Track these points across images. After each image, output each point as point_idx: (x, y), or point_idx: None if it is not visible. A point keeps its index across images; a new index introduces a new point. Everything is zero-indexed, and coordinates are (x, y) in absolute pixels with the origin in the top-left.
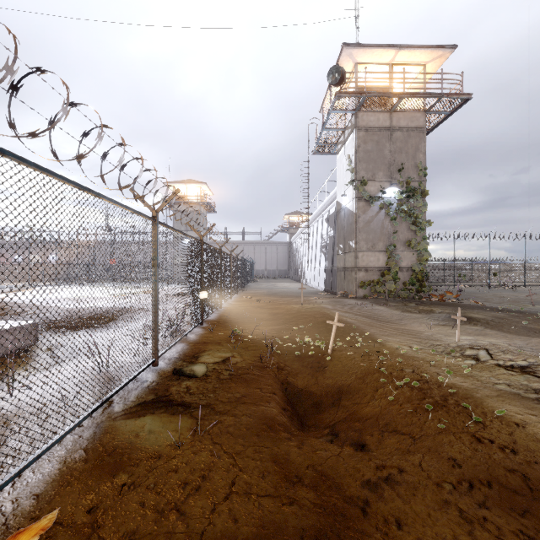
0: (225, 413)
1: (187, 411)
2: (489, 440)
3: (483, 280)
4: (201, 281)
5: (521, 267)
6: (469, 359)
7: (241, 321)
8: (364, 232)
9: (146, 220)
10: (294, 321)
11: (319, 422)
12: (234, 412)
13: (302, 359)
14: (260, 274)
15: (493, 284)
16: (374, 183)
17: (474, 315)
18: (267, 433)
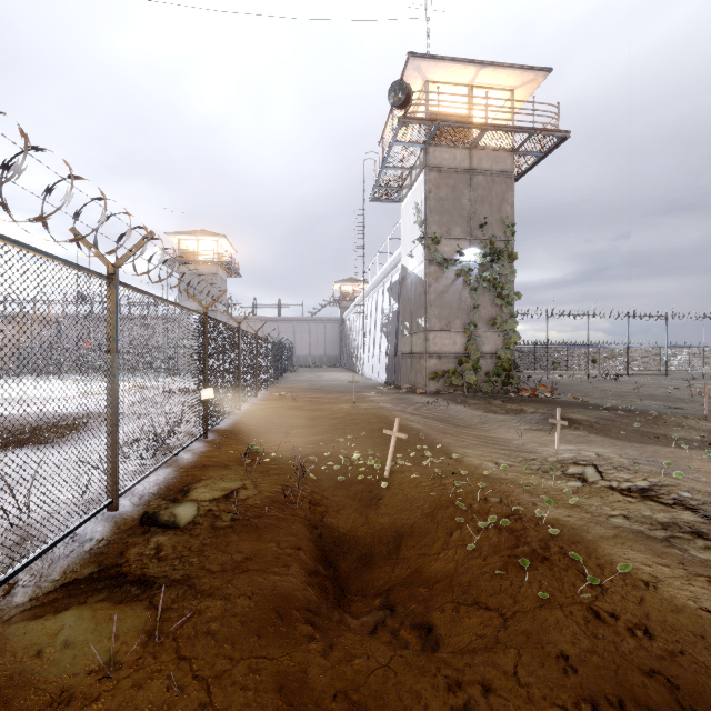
0: (211, 595)
1: (146, 594)
2: (613, 616)
3: (580, 368)
4: (204, 373)
5: (623, 352)
6: (573, 480)
7: (266, 429)
8: (437, 306)
9: (93, 279)
10: (341, 429)
11: (368, 585)
12: (226, 590)
13: (348, 486)
14: (302, 361)
15: (591, 374)
16: (449, 241)
17: (575, 416)
18: (275, 629)
